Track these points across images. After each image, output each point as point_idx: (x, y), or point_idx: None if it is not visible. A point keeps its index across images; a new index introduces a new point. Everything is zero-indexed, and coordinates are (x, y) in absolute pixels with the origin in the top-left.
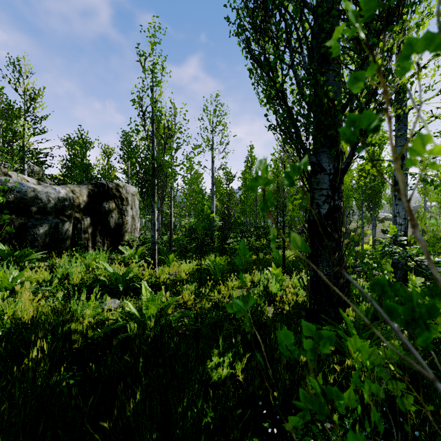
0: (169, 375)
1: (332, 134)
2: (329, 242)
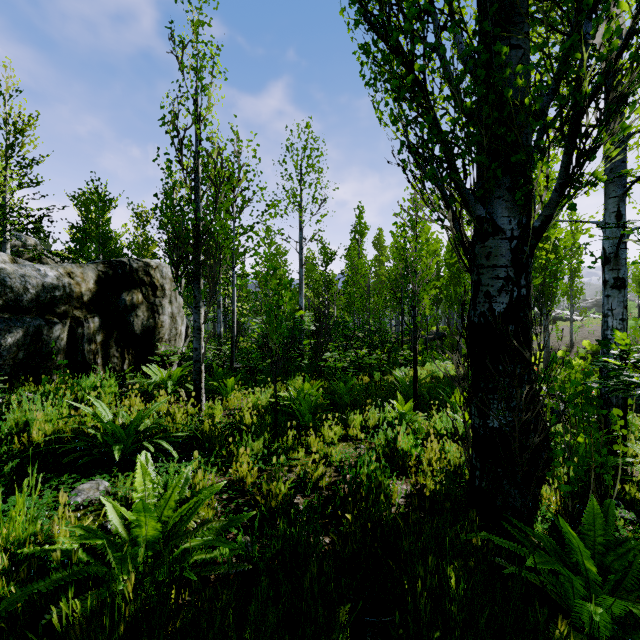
0: None
1: (520, 161)
2: (511, 366)
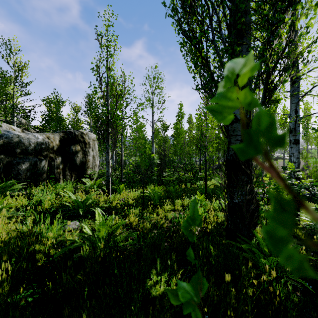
0: (115, 292)
1: None
2: (243, 176)
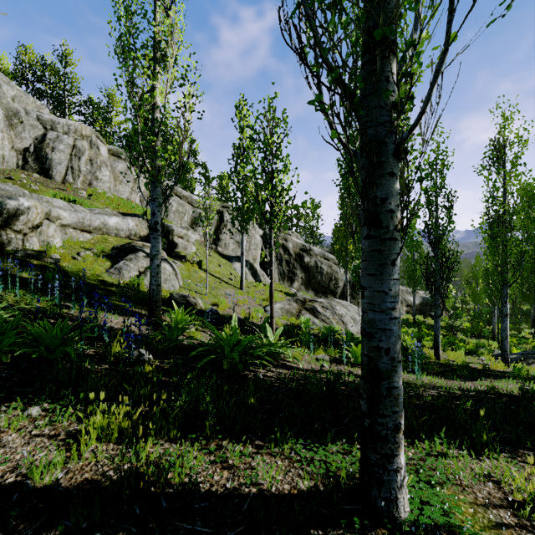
0: None
1: None
2: None
